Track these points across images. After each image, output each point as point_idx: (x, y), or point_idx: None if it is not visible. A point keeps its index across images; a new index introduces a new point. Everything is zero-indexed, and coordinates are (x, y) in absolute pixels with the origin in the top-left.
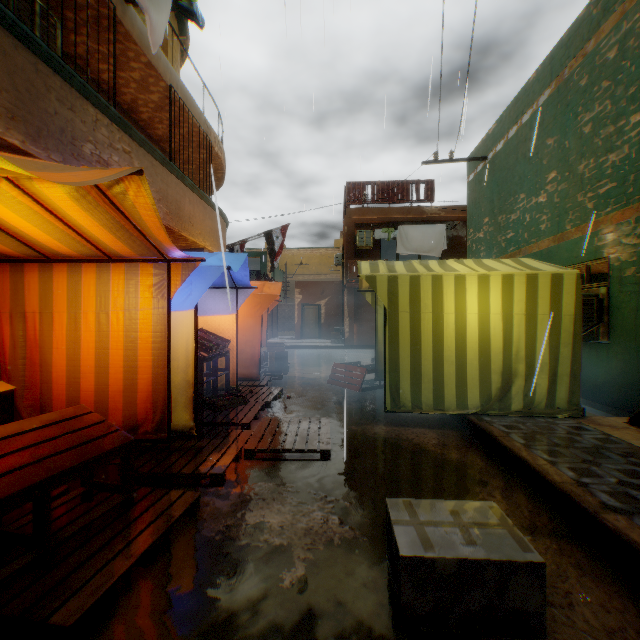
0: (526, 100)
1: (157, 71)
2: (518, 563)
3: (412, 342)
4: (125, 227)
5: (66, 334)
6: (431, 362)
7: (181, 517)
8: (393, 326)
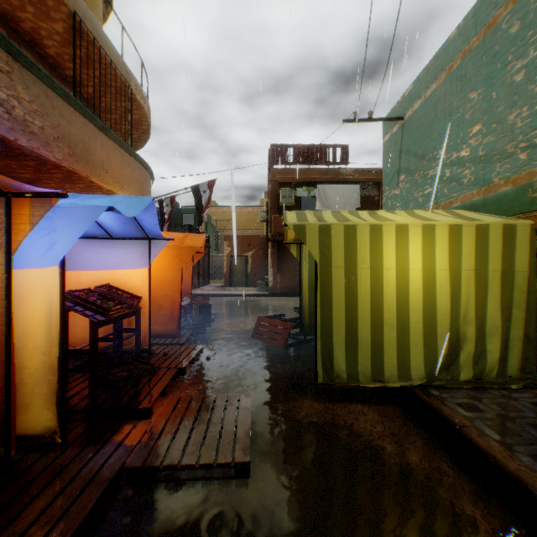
0: (446, 57)
1: None
2: None
3: (347, 302)
4: None
5: None
6: (369, 326)
7: None
8: (325, 284)
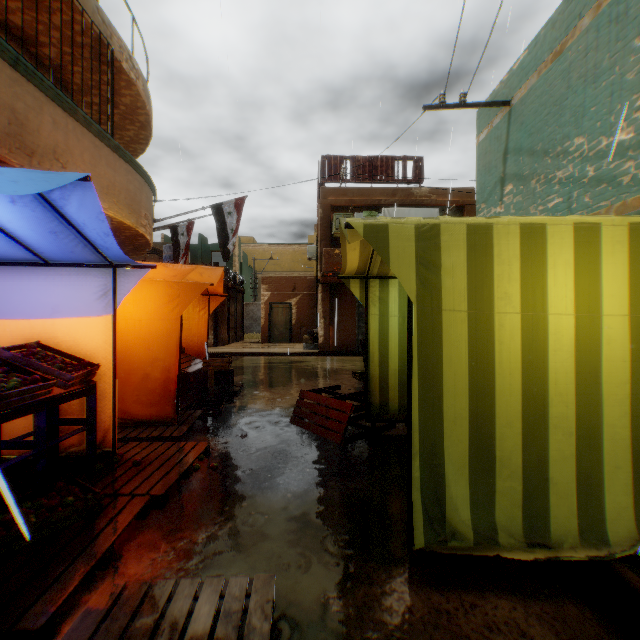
0: None
1: None
2: None
3: (473, 383)
4: None
5: None
6: (518, 430)
7: None
8: (429, 345)
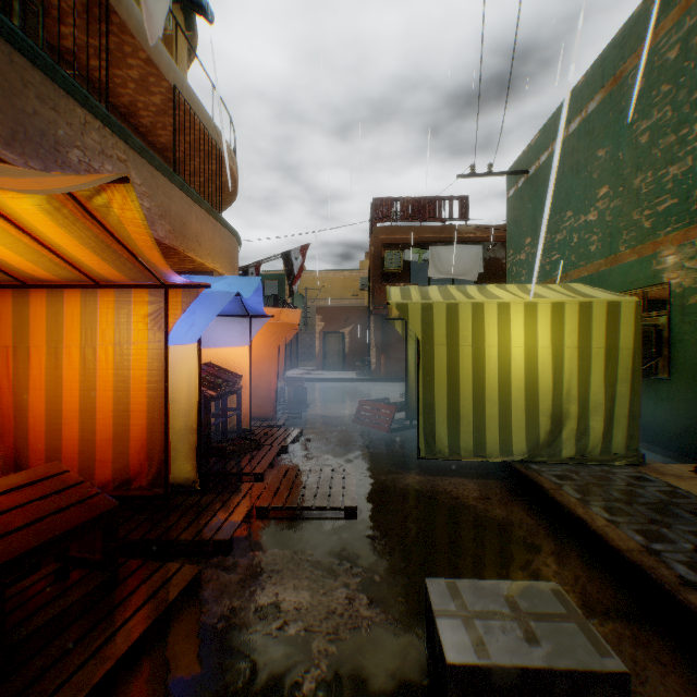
0: (574, 107)
1: (158, 69)
2: (595, 673)
3: (449, 379)
4: (112, 247)
5: (45, 372)
6: (471, 402)
7: (177, 597)
8: (428, 361)
